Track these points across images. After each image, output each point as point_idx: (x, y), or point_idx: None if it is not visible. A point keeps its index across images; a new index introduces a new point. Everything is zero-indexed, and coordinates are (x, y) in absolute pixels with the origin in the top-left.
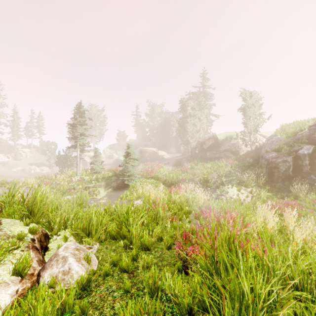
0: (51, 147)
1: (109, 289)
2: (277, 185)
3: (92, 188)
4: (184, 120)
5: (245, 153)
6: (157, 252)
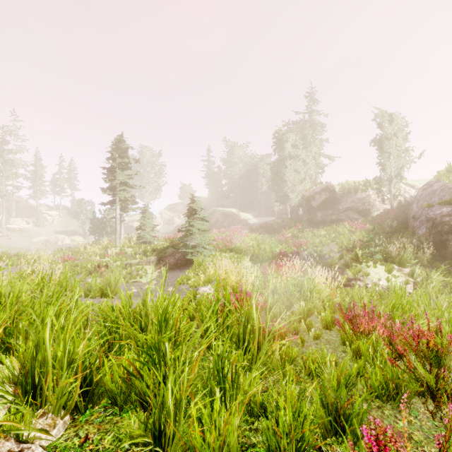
0: (86, 208)
1: None
2: None
3: (135, 266)
4: (281, 163)
5: (382, 212)
6: None
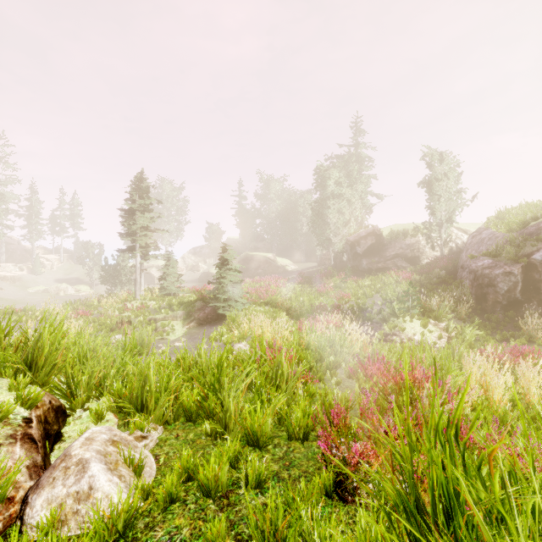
0: (93, 251)
1: (175, 536)
2: (494, 318)
3: (160, 321)
4: (323, 203)
5: (431, 260)
6: (279, 446)
